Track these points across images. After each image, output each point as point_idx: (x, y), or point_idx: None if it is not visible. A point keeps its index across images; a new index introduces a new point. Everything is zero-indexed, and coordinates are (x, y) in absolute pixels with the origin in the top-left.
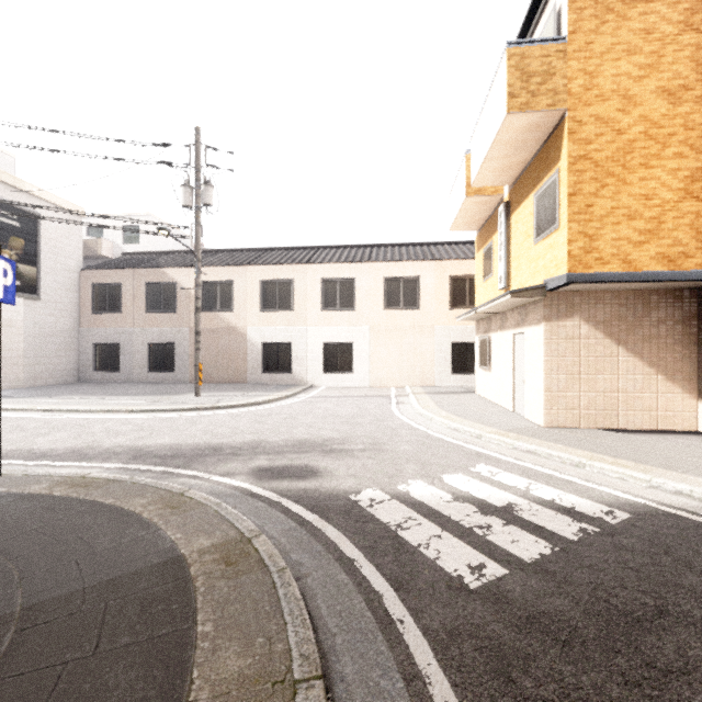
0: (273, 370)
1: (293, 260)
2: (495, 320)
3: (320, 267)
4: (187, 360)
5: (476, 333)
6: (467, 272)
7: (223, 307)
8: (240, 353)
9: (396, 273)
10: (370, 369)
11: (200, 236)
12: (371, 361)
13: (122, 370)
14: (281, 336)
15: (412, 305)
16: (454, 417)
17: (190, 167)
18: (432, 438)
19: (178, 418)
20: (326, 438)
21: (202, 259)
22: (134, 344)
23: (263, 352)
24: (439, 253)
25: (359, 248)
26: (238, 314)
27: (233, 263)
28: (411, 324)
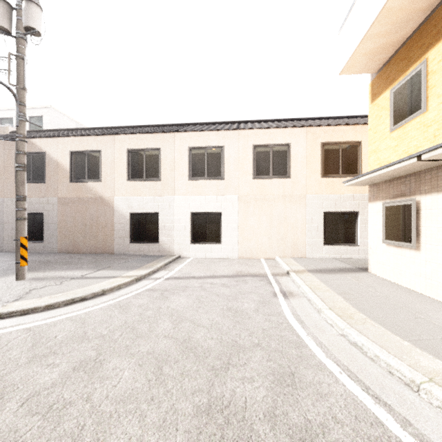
0: (141, 240)
1: (161, 130)
2: (437, 175)
3: (188, 135)
4: (55, 230)
5: (371, 200)
6: (341, 138)
7: (91, 177)
8: (108, 223)
9: (266, 140)
10: (238, 239)
11: (23, 71)
12: (240, 231)
13: None
14: (148, 205)
15: (283, 173)
16: None
17: None
18: None
19: None
20: None
21: (76, 133)
22: (4, 214)
23: (131, 222)
24: (307, 124)
25: (226, 124)
26: (105, 183)
27: (101, 133)
28: (282, 193)
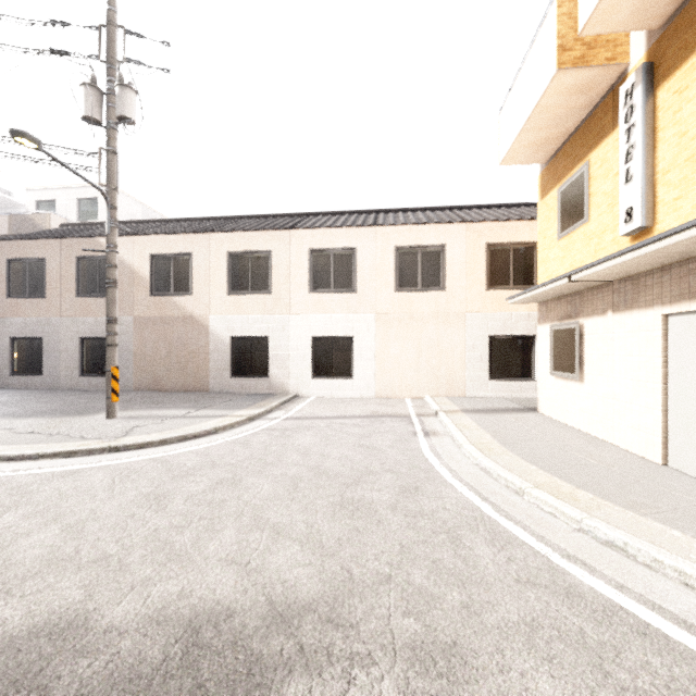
0: (245, 373)
1: (272, 226)
2: (597, 295)
3: (308, 233)
4: (130, 360)
5: (540, 321)
6: (512, 238)
7: (178, 289)
8: (201, 351)
9: (412, 241)
10: (376, 372)
11: (114, 169)
12: (377, 362)
13: (46, 373)
14: (255, 327)
15: (435, 285)
16: (568, 486)
17: (99, 60)
18: (587, 598)
19: (3, 482)
20: (280, 597)
21: (155, 228)
22: (61, 339)
23: (232, 349)
24: (468, 216)
25: (360, 214)
26: (198, 298)
27: (191, 230)
28: (433, 310)
